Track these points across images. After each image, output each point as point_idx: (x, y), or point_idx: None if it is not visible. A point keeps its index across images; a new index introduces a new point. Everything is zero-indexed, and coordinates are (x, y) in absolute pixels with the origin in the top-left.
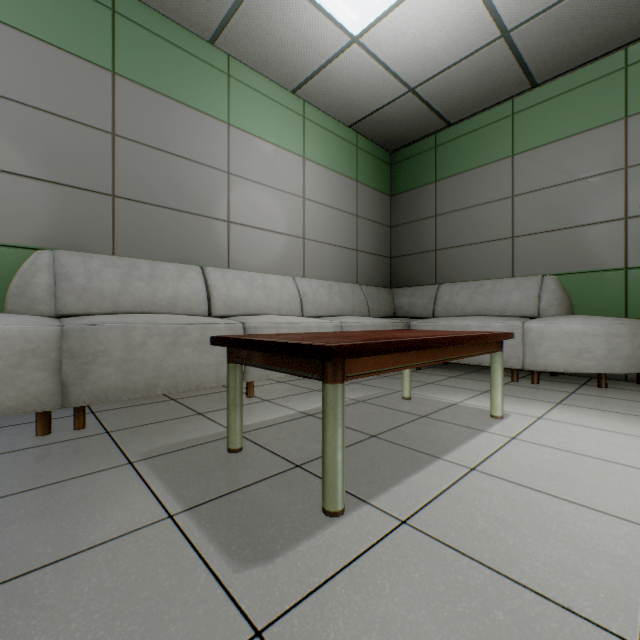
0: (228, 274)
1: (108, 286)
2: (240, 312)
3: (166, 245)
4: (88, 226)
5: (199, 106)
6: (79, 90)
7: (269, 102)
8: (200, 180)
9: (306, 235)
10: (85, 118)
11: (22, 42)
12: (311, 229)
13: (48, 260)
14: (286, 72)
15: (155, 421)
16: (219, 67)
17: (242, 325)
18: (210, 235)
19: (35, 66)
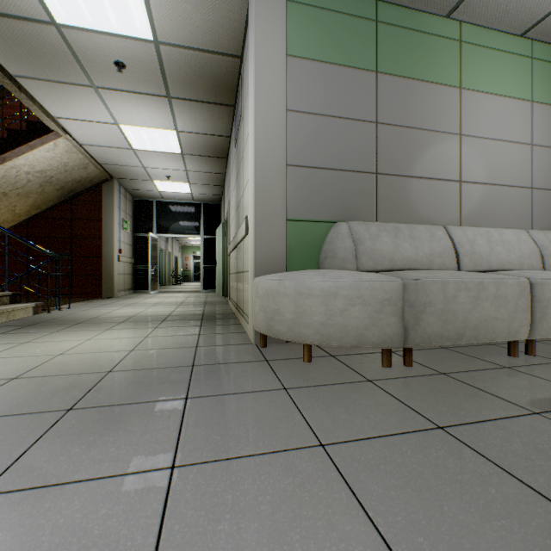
0: (467, 231)
1: (385, 247)
2: (483, 268)
3: (411, 210)
4: (360, 201)
5: (435, 79)
6: (355, 94)
7: (496, 54)
8: (436, 147)
9: (533, 184)
10: (359, 115)
11: (325, 70)
12: (539, 177)
13: (346, 229)
14: (523, 14)
15: (470, 369)
16: (451, 37)
17: (527, 280)
18: (444, 196)
19: (331, 85)
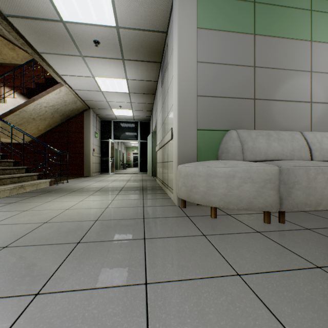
0: (316, 135)
1: (261, 146)
2: None
3: (277, 121)
4: (244, 116)
5: (294, 36)
6: (240, 49)
7: None
8: (294, 80)
9: None
10: (243, 62)
11: (221, 35)
12: None
13: (235, 135)
14: None
15: (326, 226)
16: (305, 8)
17: None
18: (300, 112)
19: (225, 45)
